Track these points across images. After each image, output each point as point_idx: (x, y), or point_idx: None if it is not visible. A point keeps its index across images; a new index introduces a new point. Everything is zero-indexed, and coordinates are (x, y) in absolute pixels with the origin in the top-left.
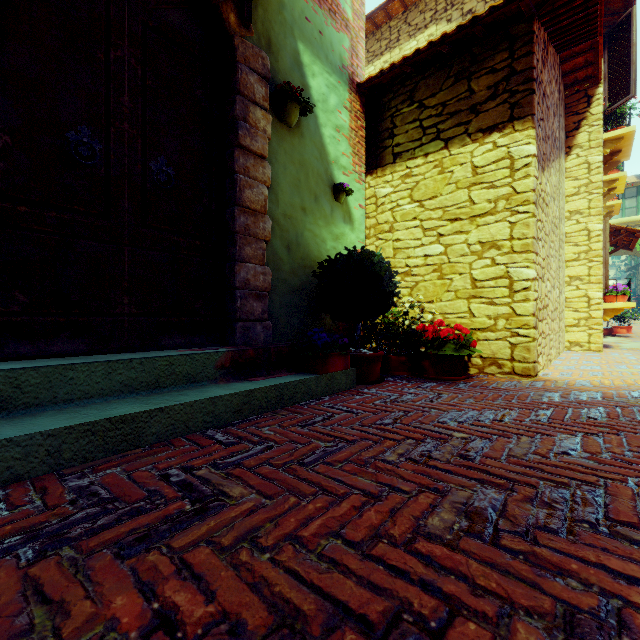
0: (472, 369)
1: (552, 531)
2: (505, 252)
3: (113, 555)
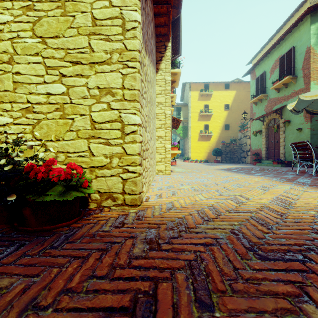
0: (92, 204)
1: None
2: (118, 99)
3: None
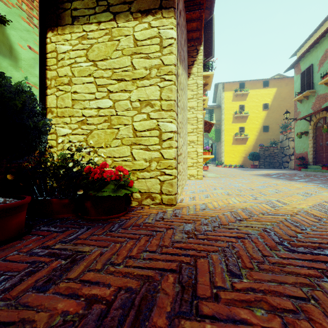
0: (134, 202)
1: None
2: (156, 109)
3: None
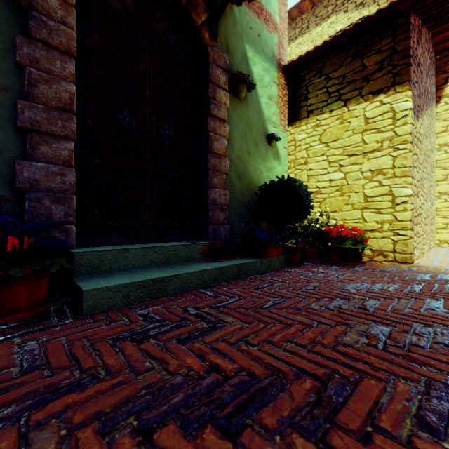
0: (364, 258)
1: (420, 347)
2: (389, 177)
3: (176, 343)
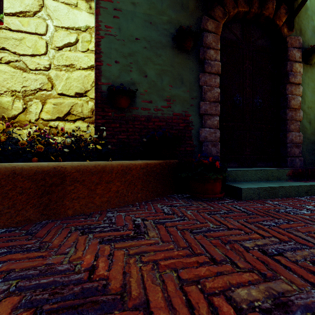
0: None
1: None
2: None
3: None
